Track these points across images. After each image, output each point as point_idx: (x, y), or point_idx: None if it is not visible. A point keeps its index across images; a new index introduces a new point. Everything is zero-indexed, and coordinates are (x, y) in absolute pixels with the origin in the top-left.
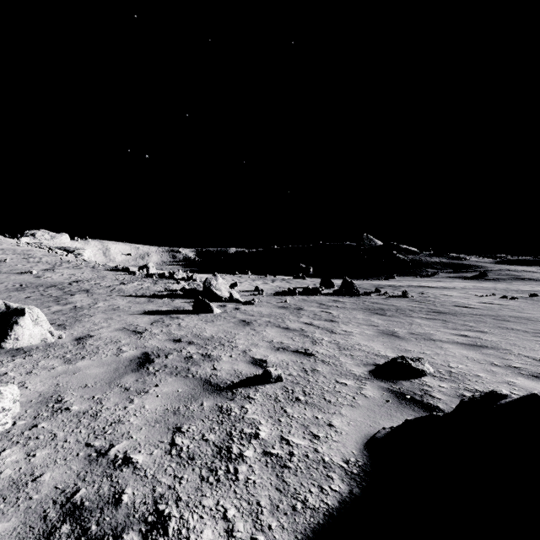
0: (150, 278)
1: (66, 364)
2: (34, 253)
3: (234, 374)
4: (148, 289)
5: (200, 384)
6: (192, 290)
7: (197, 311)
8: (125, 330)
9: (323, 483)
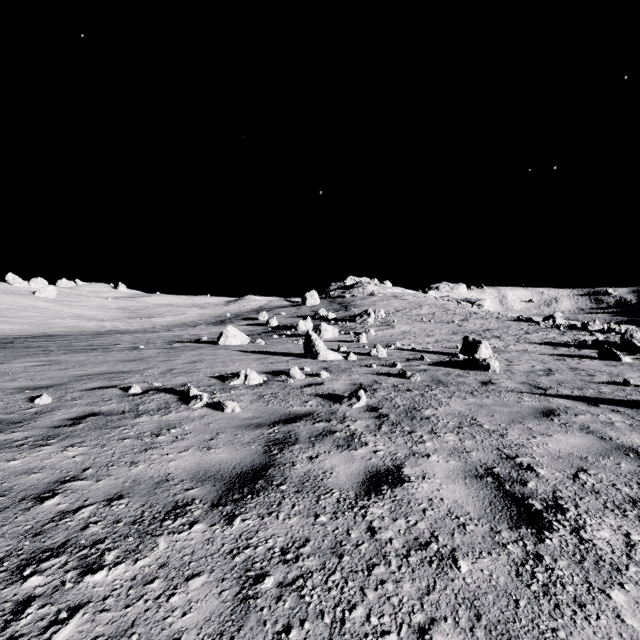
0: (556, 329)
1: (507, 365)
2: (448, 306)
3: (605, 381)
4: (553, 339)
5: (579, 379)
6: (606, 342)
7: (601, 358)
8: (534, 360)
9: (617, 397)
